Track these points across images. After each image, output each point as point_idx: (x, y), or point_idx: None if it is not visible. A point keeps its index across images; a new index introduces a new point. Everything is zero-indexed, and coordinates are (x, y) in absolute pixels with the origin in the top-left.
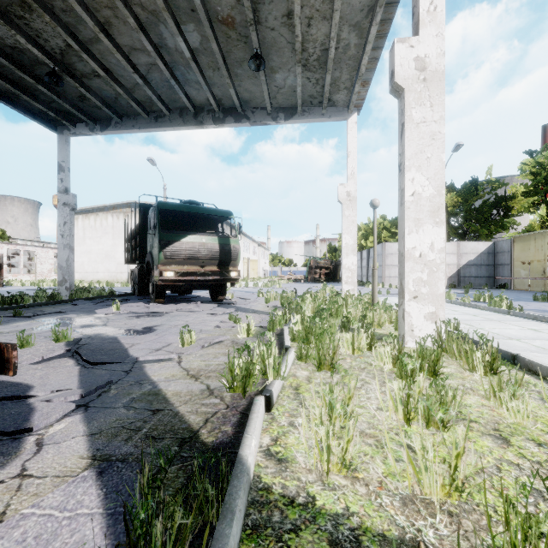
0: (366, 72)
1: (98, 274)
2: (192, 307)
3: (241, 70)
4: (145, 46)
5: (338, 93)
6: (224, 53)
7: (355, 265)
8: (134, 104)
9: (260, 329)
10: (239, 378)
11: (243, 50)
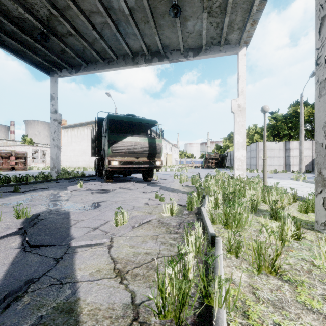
0: (256, 13)
1: (79, 163)
2: (130, 186)
3: (163, 21)
4: (99, 9)
5: (232, 33)
6: (152, 9)
7: (244, 157)
8: (94, 53)
9: (180, 207)
10: (170, 292)
11: (165, 4)
